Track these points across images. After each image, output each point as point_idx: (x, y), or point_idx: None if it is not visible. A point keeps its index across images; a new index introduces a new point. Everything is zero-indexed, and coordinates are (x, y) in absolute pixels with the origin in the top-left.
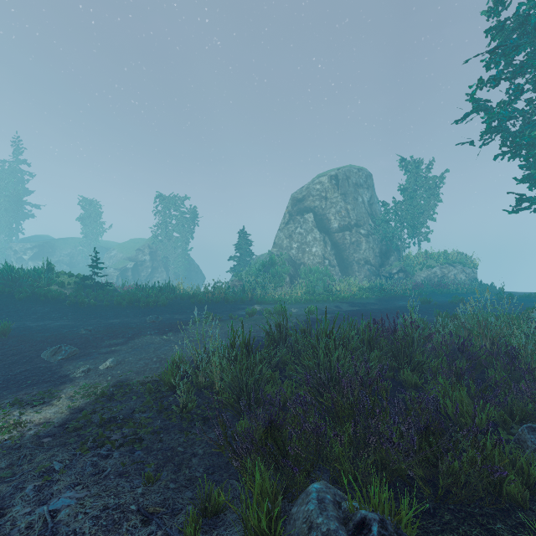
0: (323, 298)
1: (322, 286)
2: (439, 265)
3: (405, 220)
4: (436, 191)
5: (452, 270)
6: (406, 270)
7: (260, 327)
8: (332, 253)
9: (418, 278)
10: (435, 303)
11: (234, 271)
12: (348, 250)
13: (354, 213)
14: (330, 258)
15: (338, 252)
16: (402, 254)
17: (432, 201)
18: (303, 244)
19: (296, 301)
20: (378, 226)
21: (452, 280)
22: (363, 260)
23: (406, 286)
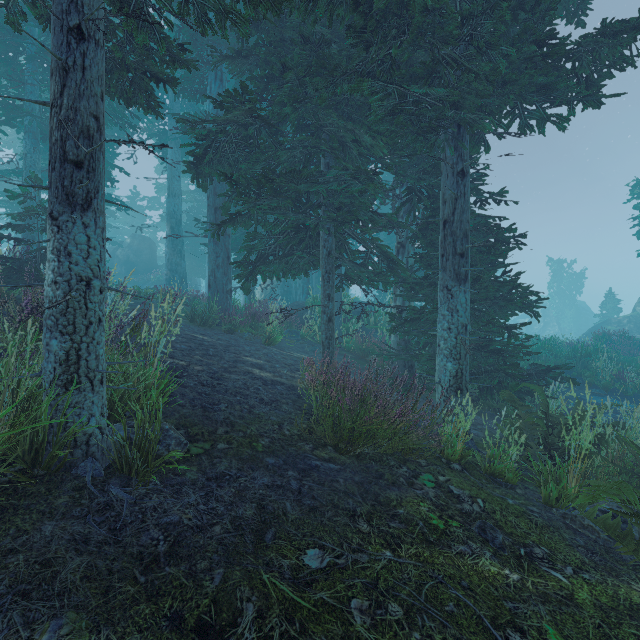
0: None
1: None
2: None
3: None
4: None
5: None
6: None
7: None
8: None
9: None
10: None
11: None
12: None
13: None
14: None
15: None
16: None
17: None
18: None
19: None
20: None
21: None
22: None
23: None
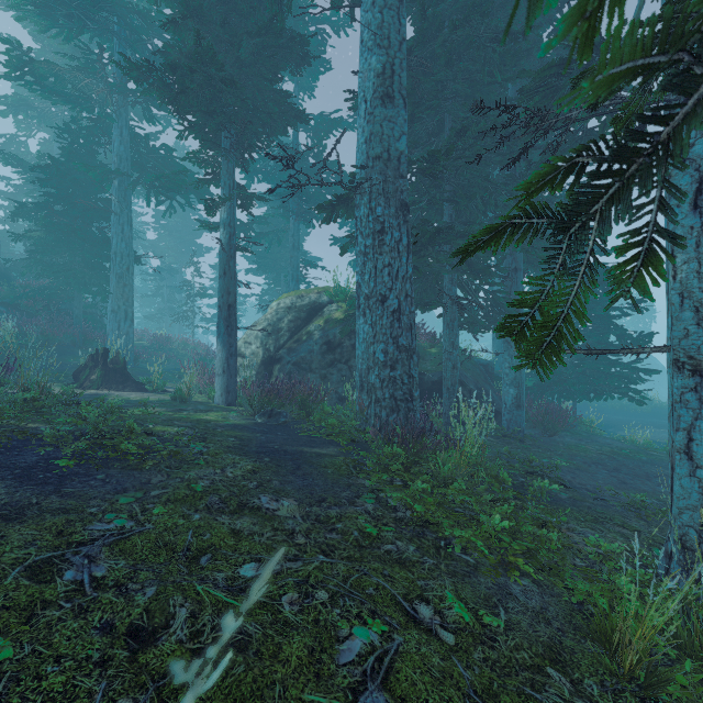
0: None
1: None
2: None
3: None
4: None
5: None
6: None
7: None
8: None
9: None
10: None
11: None
12: None
13: None
14: None
15: None
16: None
17: None
18: None
19: None
20: None
21: None
22: None
23: None
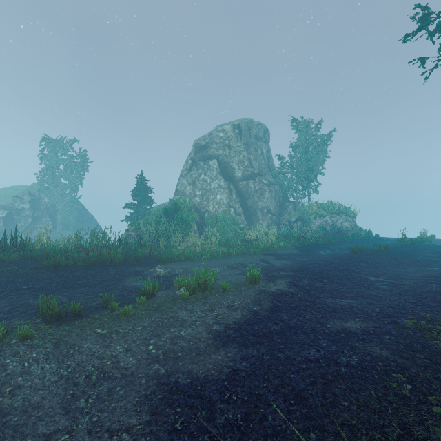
0: (244, 250)
1: (232, 234)
2: (329, 215)
3: (300, 173)
4: (322, 149)
5: (339, 218)
6: (303, 219)
7: (173, 332)
8: (237, 201)
9: (313, 226)
10: (368, 252)
11: (130, 220)
12: (252, 199)
13: (256, 164)
14: (235, 206)
15: (242, 200)
16: (297, 204)
17: (319, 158)
18: (208, 192)
19: (212, 256)
20: (275, 178)
21: (340, 227)
22: (266, 208)
23: (318, 234)
